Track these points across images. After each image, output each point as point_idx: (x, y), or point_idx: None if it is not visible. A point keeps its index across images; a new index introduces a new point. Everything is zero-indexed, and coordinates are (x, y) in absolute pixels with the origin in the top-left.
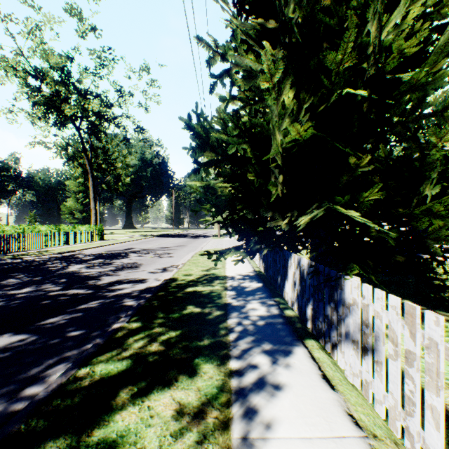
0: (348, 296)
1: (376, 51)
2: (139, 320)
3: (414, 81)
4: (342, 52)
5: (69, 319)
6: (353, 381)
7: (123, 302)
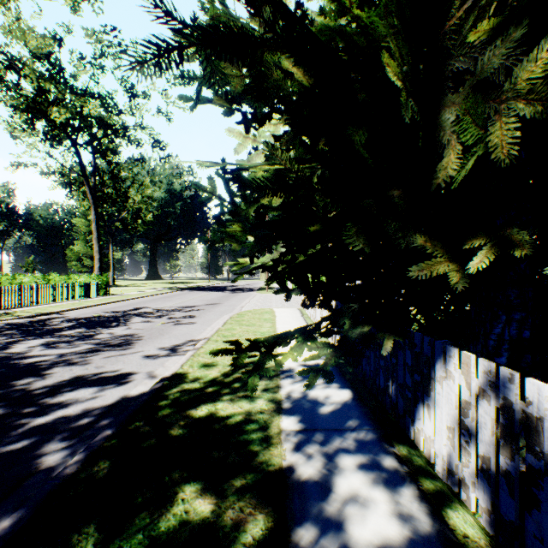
0: None
1: None
2: None
3: None
4: None
5: None
6: None
7: (41, 452)
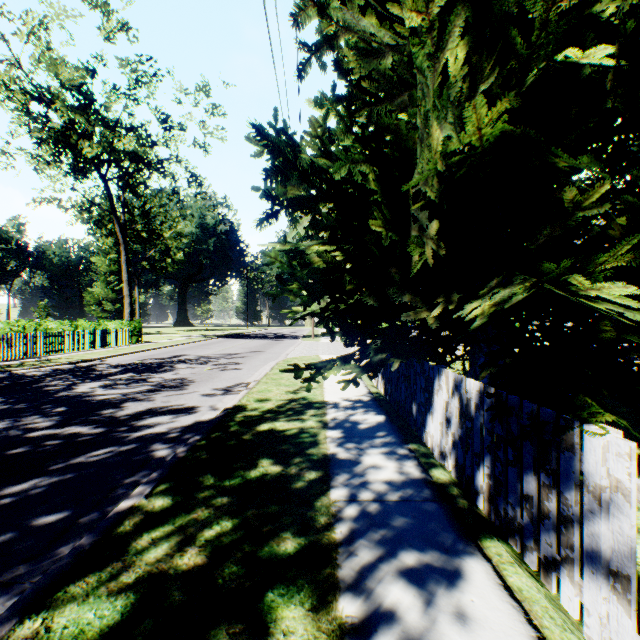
0: (595, 470)
1: None
2: (169, 491)
3: None
4: None
5: (47, 487)
6: None
7: (151, 450)
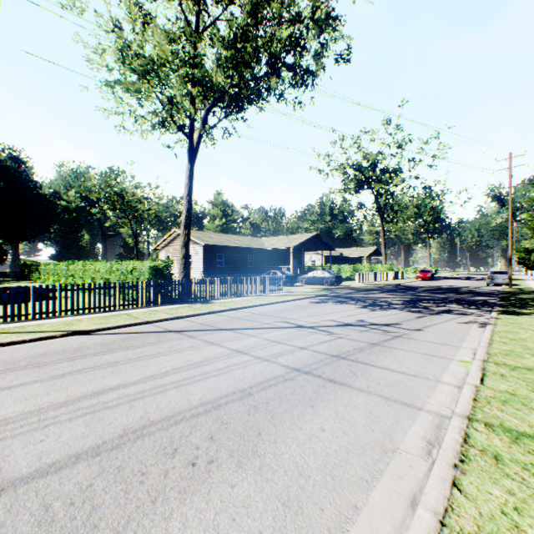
0: None
1: None
2: None
3: None
4: None
5: None
6: None
7: None
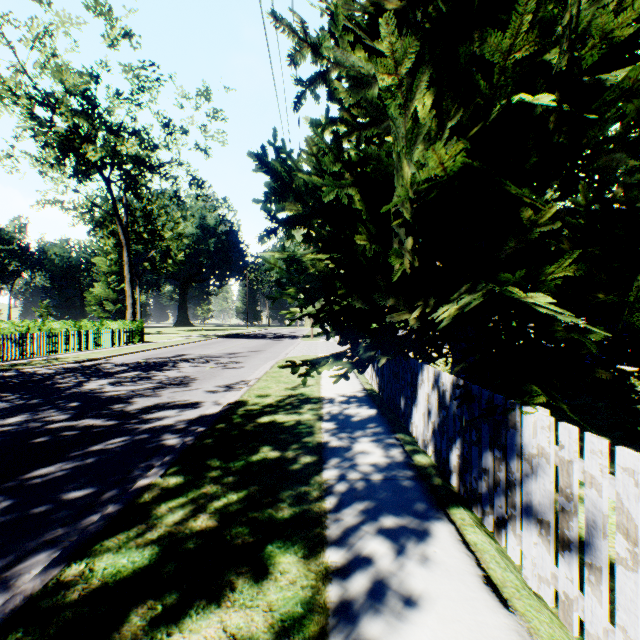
0: (529, 441)
1: (572, 26)
2: (181, 472)
3: (631, 81)
4: (512, 33)
5: (72, 469)
6: (540, 590)
7: (161, 439)
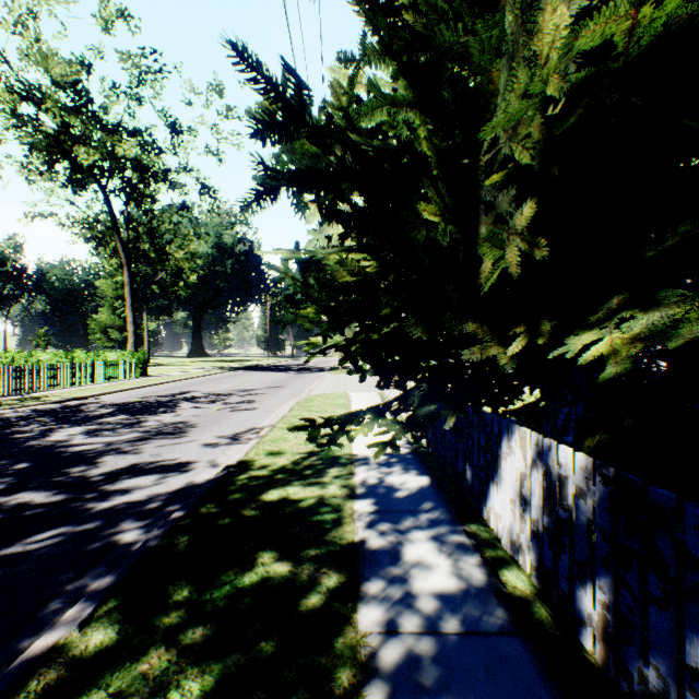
0: None
1: None
2: (118, 614)
3: None
4: None
5: None
6: None
7: (117, 531)
